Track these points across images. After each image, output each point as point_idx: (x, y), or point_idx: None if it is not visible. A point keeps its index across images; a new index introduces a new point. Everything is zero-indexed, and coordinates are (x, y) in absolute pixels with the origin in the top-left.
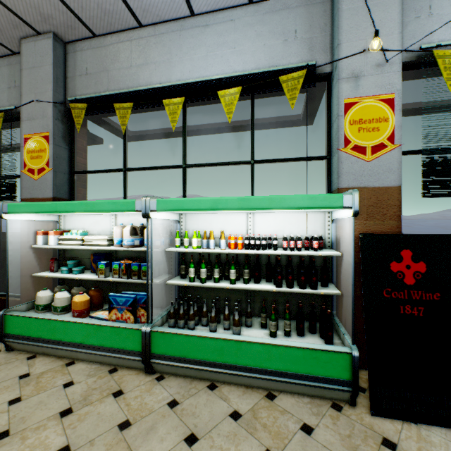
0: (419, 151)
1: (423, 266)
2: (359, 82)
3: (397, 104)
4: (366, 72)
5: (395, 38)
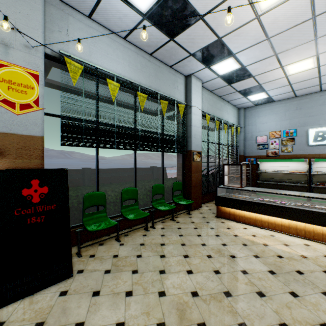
0: (63, 116)
1: (47, 189)
2: (9, 51)
3: (41, 80)
4: (16, 46)
5: (40, 34)
